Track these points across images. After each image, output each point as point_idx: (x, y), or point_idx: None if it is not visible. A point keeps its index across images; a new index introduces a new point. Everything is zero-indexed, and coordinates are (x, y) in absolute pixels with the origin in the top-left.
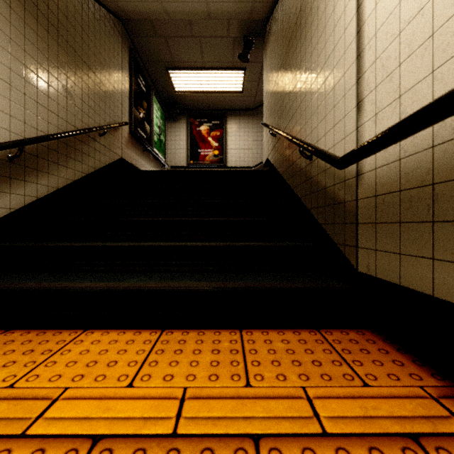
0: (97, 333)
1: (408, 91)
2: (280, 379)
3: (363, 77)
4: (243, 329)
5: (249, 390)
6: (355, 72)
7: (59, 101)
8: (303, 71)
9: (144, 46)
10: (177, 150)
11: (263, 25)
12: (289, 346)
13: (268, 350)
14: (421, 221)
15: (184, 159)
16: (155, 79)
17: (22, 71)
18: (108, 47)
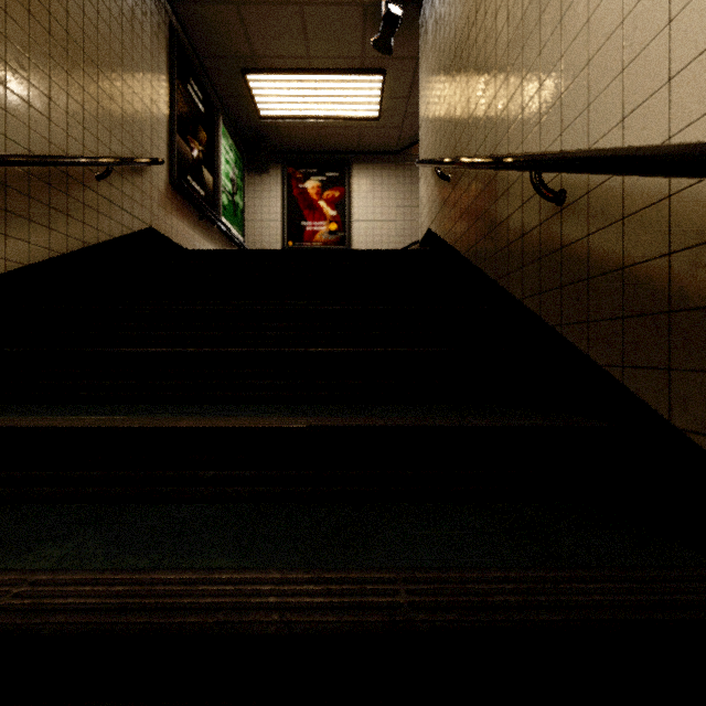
0: None
1: None
2: None
3: None
4: None
5: None
6: None
7: None
8: None
9: (198, 23)
10: (266, 222)
11: None
12: None
13: None
14: None
15: (278, 239)
16: (224, 92)
17: None
18: (118, 6)
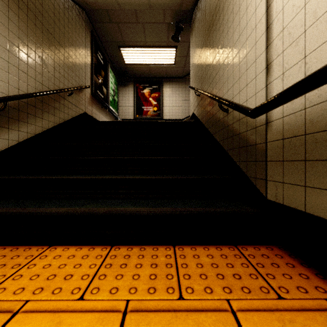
0: (59, 249)
1: (313, 51)
2: (208, 292)
3: (272, 44)
4: (176, 245)
5: (182, 303)
6: (264, 41)
7: (36, 68)
8: (221, 45)
9: (102, 30)
10: (127, 107)
11: (190, 14)
12: (213, 260)
13: (196, 264)
14: (325, 159)
15: (132, 114)
16: (110, 54)
17: (6, 44)
18: (74, 29)
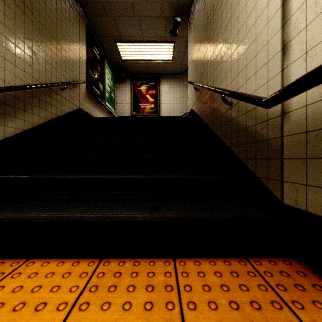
0: (38, 263)
1: None
2: None
3: (290, 20)
4: (176, 258)
5: None
6: (279, 18)
7: (25, 59)
8: (224, 32)
9: (97, 24)
10: (124, 104)
11: (188, 6)
12: (222, 280)
13: (202, 285)
14: None
15: (129, 111)
16: (107, 50)
17: None
18: (68, 21)
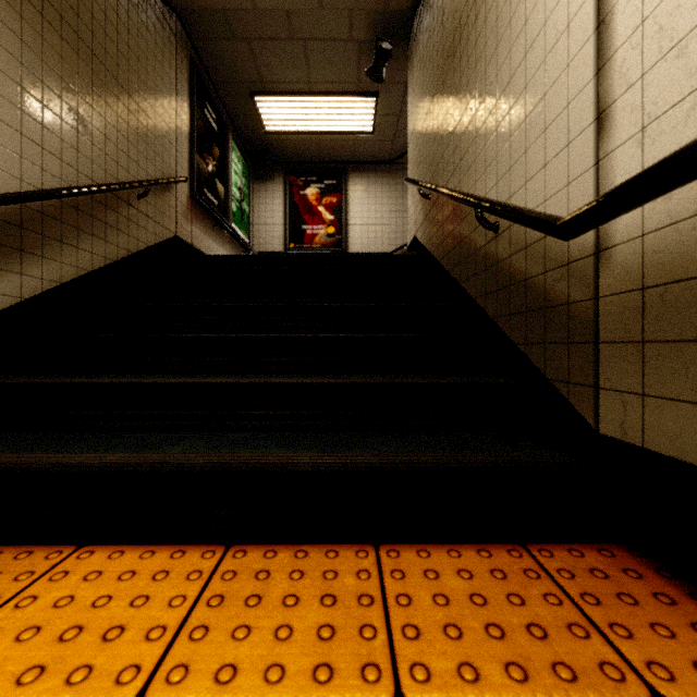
0: (101, 554)
1: None
2: (467, 679)
3: (612, 62)
4: (381, 544)
5: None
6: (591, 56)
7: (63, 134)
8: (482, 79)
9: (214, 55)
10: (269, 226)
11: (408, 19)
12: (473, 586)
13: (433, 595)
14: None
15: (281, 241)
16: (233, 111)
17: None
18: (152, 52)
